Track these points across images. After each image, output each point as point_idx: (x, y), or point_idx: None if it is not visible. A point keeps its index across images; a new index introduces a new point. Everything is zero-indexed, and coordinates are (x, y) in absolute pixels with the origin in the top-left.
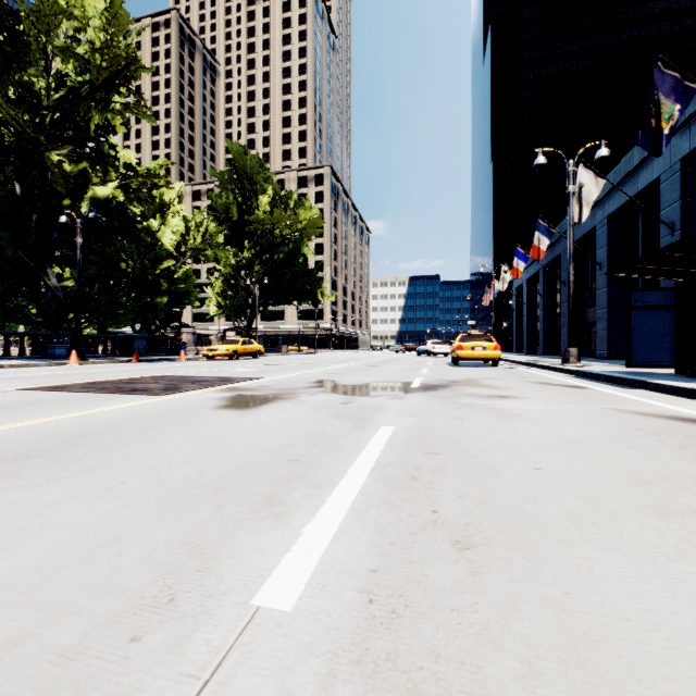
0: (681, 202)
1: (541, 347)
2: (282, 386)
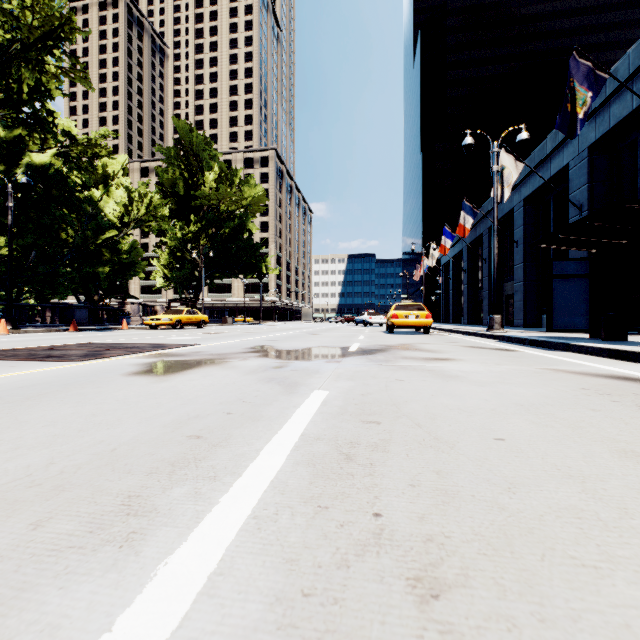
0: (588, 186)
1: (465, 317)
2: (216, 352)
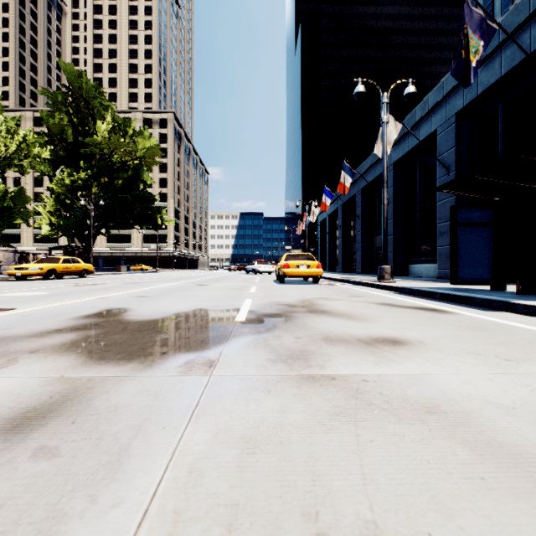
0: (455, 149)
1: (340, 266)
2: None
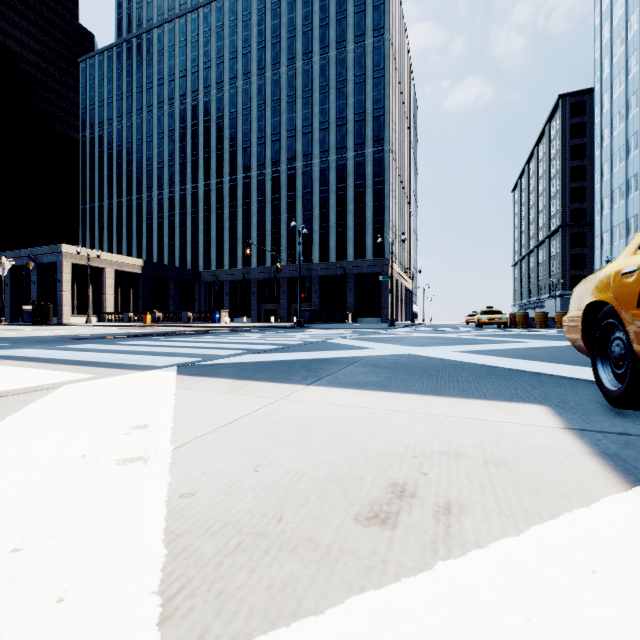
0: (37, 276)
1: None
2: None
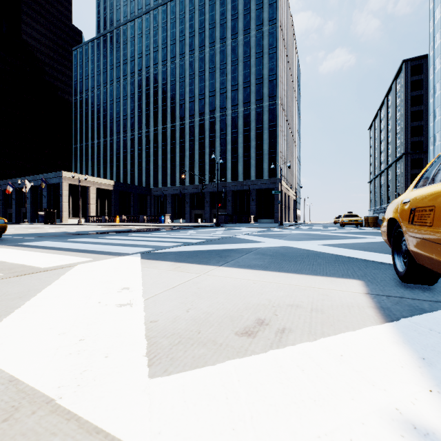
0: (47, 192)
1: None
2: None
